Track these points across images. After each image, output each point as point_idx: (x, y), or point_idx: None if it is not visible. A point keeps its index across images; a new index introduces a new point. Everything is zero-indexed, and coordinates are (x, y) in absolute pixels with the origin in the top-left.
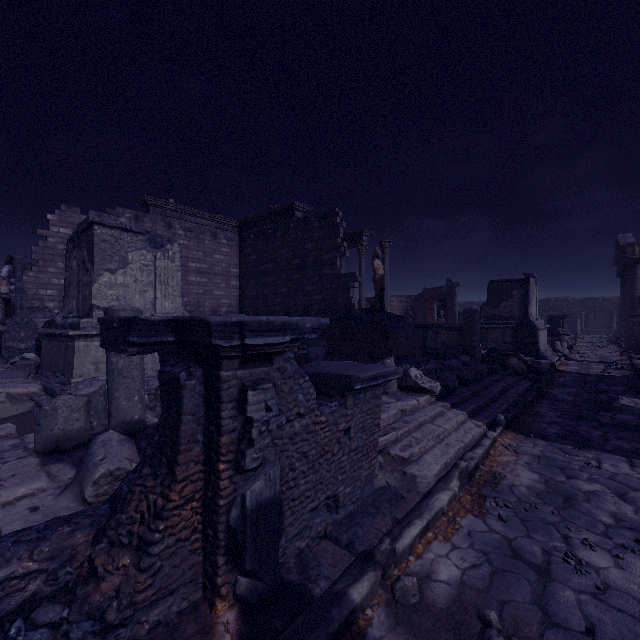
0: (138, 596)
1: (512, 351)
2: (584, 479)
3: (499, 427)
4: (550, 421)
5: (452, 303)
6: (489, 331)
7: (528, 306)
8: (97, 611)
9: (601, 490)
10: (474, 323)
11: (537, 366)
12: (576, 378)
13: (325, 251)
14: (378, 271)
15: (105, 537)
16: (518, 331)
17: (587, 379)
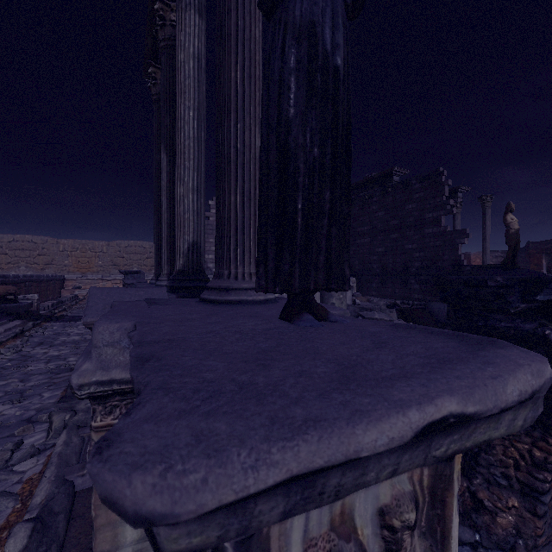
0: (537, 540)
1: None
2: None
3: None
4: None
5: None
6: None
7: None
8: (504, 544)
9: None
10: None
11: None
12: None
13: (427, 210)
14: (512, 226)
15: (476, 473)
16: None
17: None
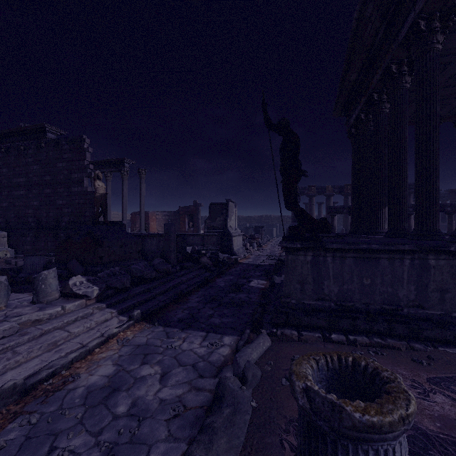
0: None
1: (218, 251)
2: (154, 362)
3: (130, 321)
4: (188, 307)
5: (197, 217)
6: (209, 237)
7: (227, 221)
8: None
9: (155, 372)
10: (171, 234)
11: (230, 260)
12: (243, 268)
13: (74, 171)
14: (98, 190)
15: None
16: (222, 237)
17: (248, 268)
